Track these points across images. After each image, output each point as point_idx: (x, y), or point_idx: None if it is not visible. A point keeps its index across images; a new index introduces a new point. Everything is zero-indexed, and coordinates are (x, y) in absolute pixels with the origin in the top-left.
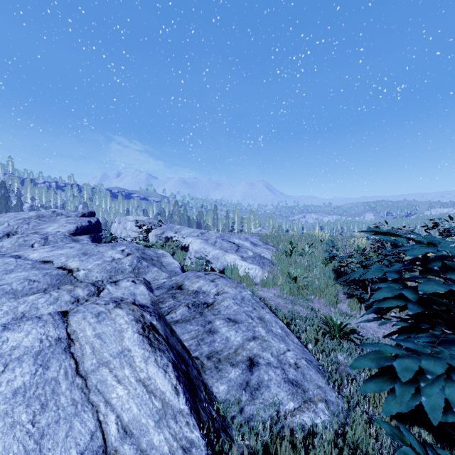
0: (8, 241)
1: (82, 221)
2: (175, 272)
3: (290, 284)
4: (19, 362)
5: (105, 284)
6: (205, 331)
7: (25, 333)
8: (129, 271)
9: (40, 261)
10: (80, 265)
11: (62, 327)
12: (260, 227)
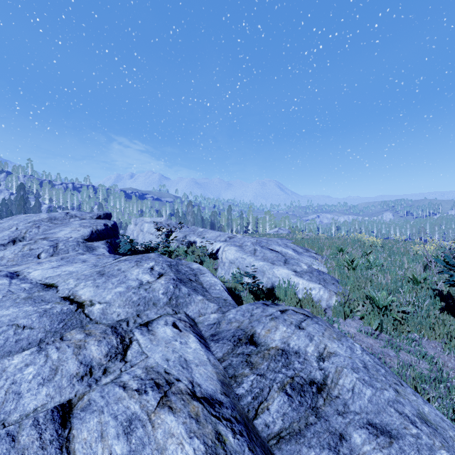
0: (11, 250)
1: (97, 224)
2: (225, 300)
3: (381, 315)
4: None
5: (132, 328)
6: None
7: None
8: (163, 302)
9: (40, 285)
10: (95, 295)
11: None
12: (277, 228)
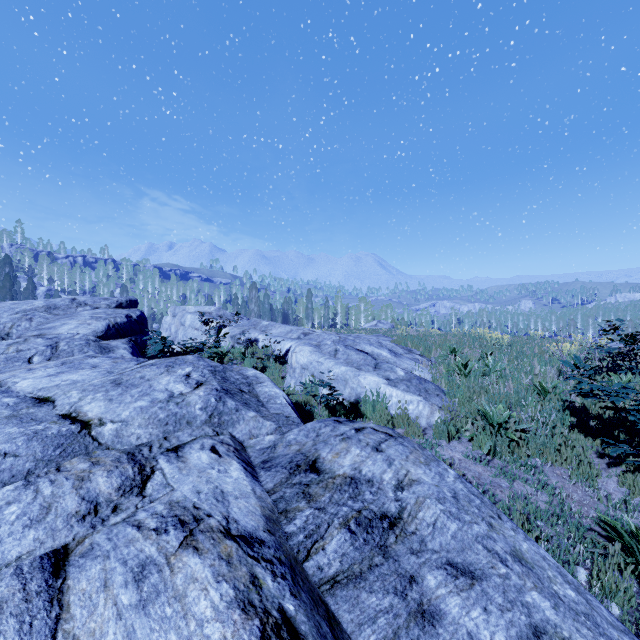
0: None
1: (116, 315)
2: (287, 417)
3: (494, 435)
4: None
5: (156, 454)
6: (410, 614)
7: None
8: (201, 420)
9: (31, 399)
10: (106, 411)
11: (42, 628)
12: (375, 321)
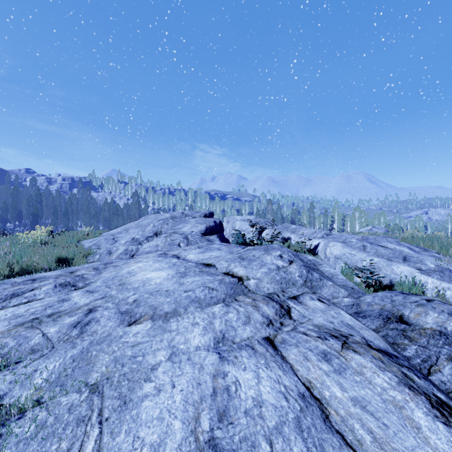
0: (159, 240)
1: (209, 221)
2: (352, 288)
3: None
4: (284, 441)
5: (284, 299)
6: None
7: (253, 374)
8: (300, 283)
9: (201, 264)
10: (248, 273)
11: (288, 370)
12: (370, 226)
